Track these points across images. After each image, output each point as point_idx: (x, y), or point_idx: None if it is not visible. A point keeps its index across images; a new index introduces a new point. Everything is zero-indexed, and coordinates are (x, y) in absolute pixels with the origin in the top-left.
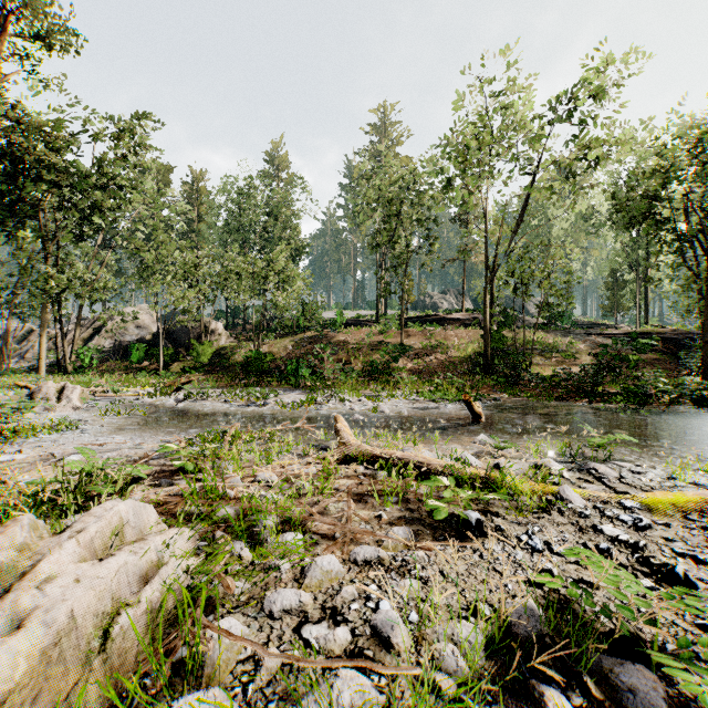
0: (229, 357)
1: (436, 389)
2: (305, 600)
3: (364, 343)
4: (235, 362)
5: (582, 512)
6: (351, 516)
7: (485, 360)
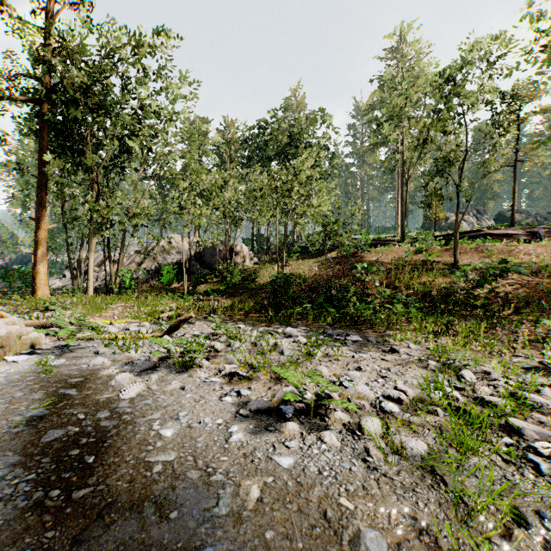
0: (252, 279)
1: None
2: None
3: (404, 262)
4: (257, 284)
5: None
6: None
7: None
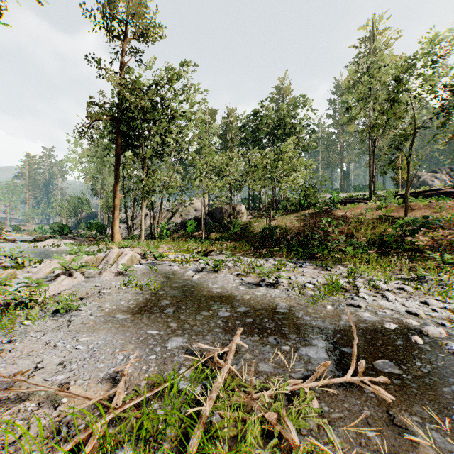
0: (248, 230)
1: None
2: None
3: (364, 217)
4: (252, 233)
5: None
6: None
7: None
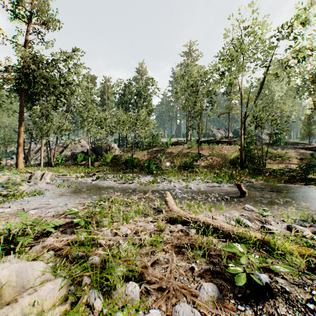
0: (119, 159)
1: (217, 176)
2: None
3: (180, 153)
4: (121, 161)
5: None
6: (173, 269)
7: (241, 161)
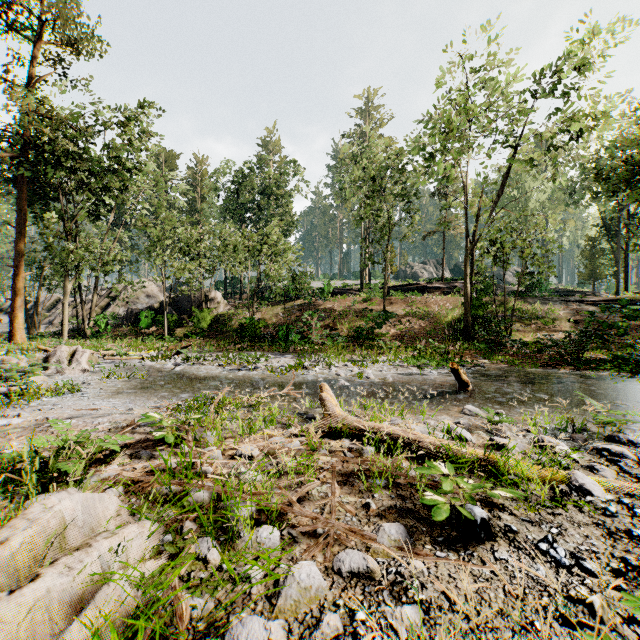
0: (226, 323)
1: (419, 355)
2: (276, 637)
3: (349, 310)
4: (231, 327)
5: (606, 509)
6: (335, 505)
7: (465, 326)
